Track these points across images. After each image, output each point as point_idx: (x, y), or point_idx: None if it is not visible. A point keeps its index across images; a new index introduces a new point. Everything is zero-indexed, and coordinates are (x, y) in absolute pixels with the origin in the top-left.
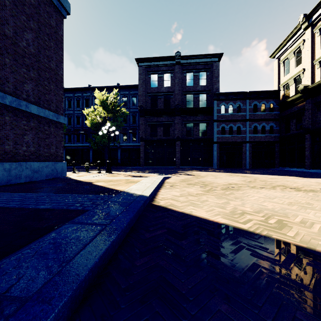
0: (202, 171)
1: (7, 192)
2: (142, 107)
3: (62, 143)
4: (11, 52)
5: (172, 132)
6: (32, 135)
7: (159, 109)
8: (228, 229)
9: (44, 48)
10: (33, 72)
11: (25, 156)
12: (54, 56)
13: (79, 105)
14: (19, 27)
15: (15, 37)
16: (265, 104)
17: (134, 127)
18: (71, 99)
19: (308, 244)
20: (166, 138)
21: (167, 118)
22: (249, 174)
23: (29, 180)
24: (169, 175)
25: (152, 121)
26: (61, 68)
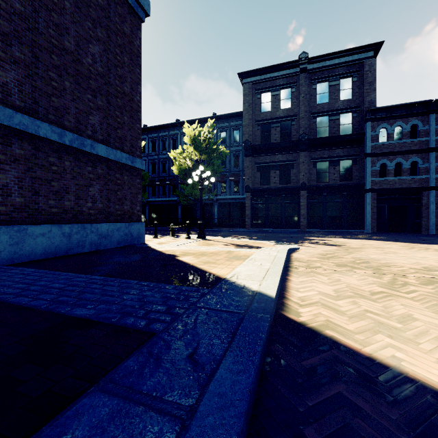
0: (349, 237)
1: (55, 271)
2: (248, 142)
3: (139, 196)
4: (73, 73)
5: (293, 177)
6: (100, 186)
7: (274, 143)
8: None
9: (115, 65)
10: (101, 100)
11: (90, 215)
12: (128, 76)
13: (165, 147)
14: (83, 37)
15: (78, 52)
16: None
17: (236, 172)
18: (156, 140)
19: None
20: (285, 186)
21: (285, 155)
22: None
23: (96, 249)
24: (294, 245)
25: (262, 162)
26: (138, 92)
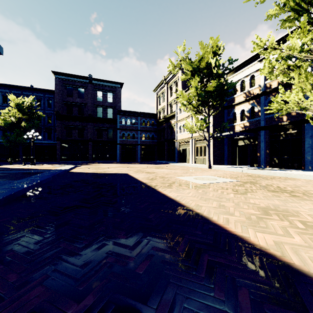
0: (106, 163)
1: None
2: (59, 112)
3: None
4: None
5: (85, 135)
6: None
7: (74, 115)
8: (89, 173)
9: None
10: None
11: None
12: None
13: None
14: None
15: None
16: (149, 121)
17: (50, 126)
18: None
19: (104, 173)
20: (81, 139)
21: (81, 123)
22: (130, 164)
23: None
24: (80, 165)
25: (67, 125)
26: None
